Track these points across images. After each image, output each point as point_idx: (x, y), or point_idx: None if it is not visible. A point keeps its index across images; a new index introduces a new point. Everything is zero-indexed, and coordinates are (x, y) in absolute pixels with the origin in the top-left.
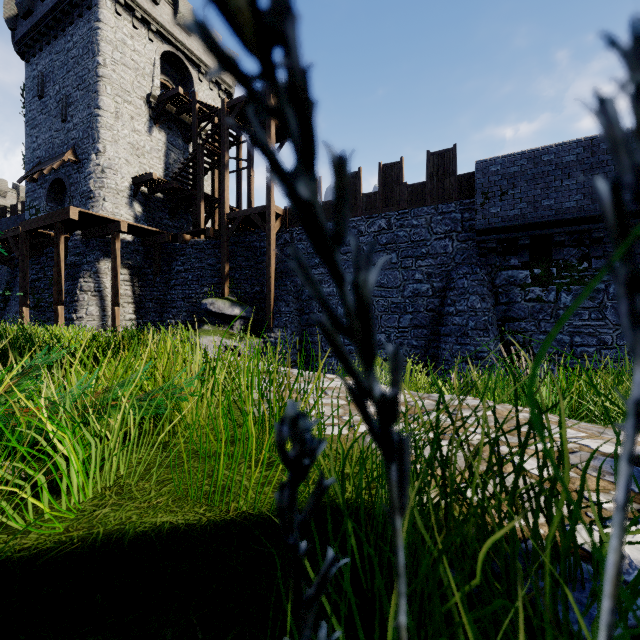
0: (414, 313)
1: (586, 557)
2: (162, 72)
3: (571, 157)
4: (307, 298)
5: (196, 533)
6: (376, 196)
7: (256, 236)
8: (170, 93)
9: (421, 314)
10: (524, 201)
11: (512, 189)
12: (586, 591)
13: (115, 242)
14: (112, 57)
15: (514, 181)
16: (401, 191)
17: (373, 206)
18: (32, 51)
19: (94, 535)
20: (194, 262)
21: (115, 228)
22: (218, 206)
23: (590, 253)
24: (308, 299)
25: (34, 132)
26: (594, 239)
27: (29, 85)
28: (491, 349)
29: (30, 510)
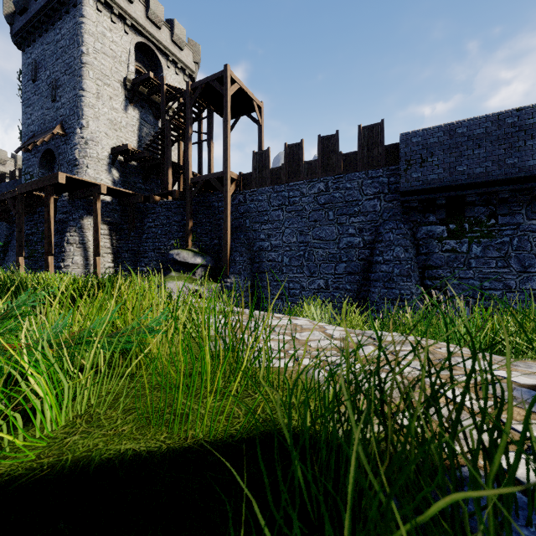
0: (348, 262)
1: (516, 484)
2: (136, 60)
3: (481, 130)
4: (258, 249)
5: (156, 460)
6: (316, 163)
7: (215, 197)
8: (143, 77)
9: (354, 263)
10: (441, 167)
11: (431, 157)
12: (520, 519)
13: (96, 202)
14: (94, 47)
15: (432, 150)
16: (337, 159)
17: (313, 172)
18: (27, 42)
19: (63, 462)
20: (163, 219)
21: (96, 190)
22: (183, 172)
23: (497, 211)
24: (258, 250)
25: (29, 110)
26: (500, 199)
27: (24, 71)
28: (413, 292)
29: (6, 438)
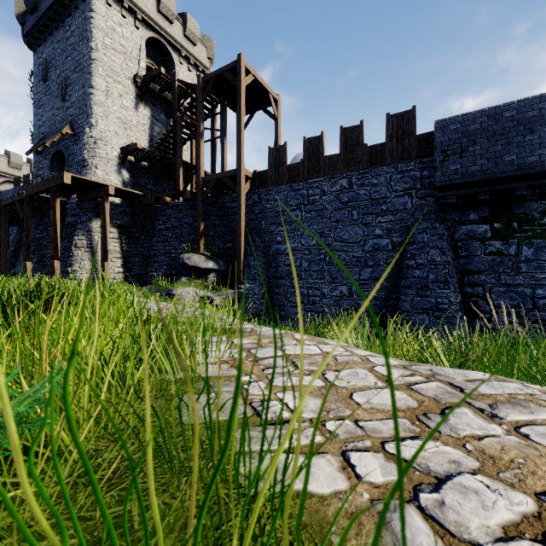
0: (374, 266)
1: None
2: (147, 56)
3: (534, 112)
4: (274, 253)
5: None
6: (338, 158)
7: (228, 197)
8: (153, 73)
9: (381, 267)
10: (484, 157)
11: (472, 146)
12: None
13: (104, 204)
14: (103, 42)
15: (474, 138)
16: (362, 152)
17: (335, 167)
18: (38, 42)
19: None
20: (173, 221)
21: (104, 191)
22: (195, 172)
23: None
24: (275, 254)
25: (40, 111)
26: None
27: (36, 71)
28: (452, 301)
29: None
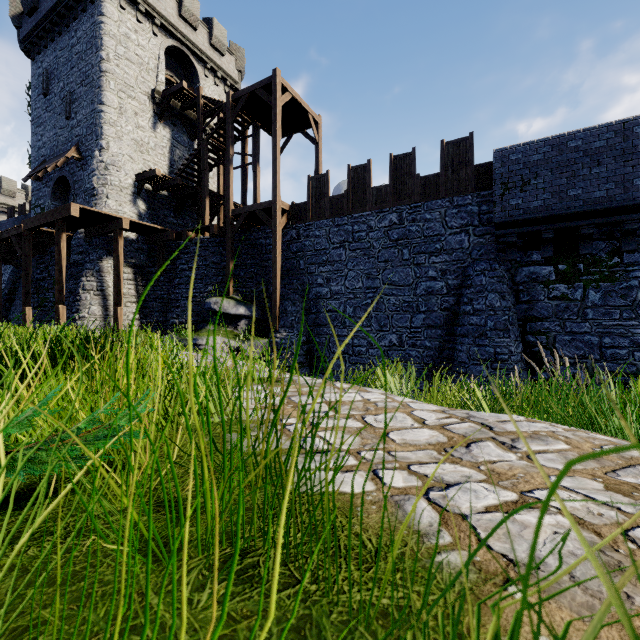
0: (427, 312)
1: None
2: (167, 68)
3: (601, 142)
4: (314, 297)
5: None
6: (387, 189)
7: (262, 233)
8: (174, 88)
9: (435, 313)
10: (548, 191)
11: (535, 179)
12: None
13: (117, 240)
14: (115, 52)
15: (537, 170)
16: (413, 183)
17: (383, 200)
18: (37, 49)
19: None
20: (198, 260)
21: (117, 225)
22: (223, 203)
23: (622, 247)
24: (315, 298)
25: (39, 130)
26: (626, 231)
27: (34, 83)
28: (512, 351)
29: None
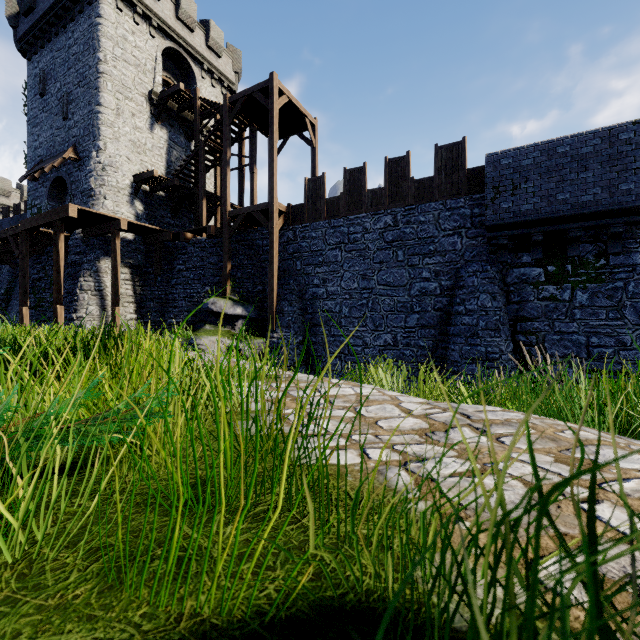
0: (421, 312)
1: None
2: (164, 69)
3: (588, 148)
4: (311, 297)
5: None
6: (382, 192)
7: (258, 234)
8: (172, 89)
9: (428, 313)
10: (537, 195)
11: (525, 183)
12: None
13: (115, 240)
14: (113, 53)
15: (527, 174)
16: (408, 186)
17: (379, 202)
18: (34, 49)
19: None
20: (196, 261)
21: (115, 226)
22: (220, 204)
23: (608, 249)
24: (312, 298)
25: (36, 130)
26: (612, 234)
27: (31, 83)
28: (503, 350)
29: None
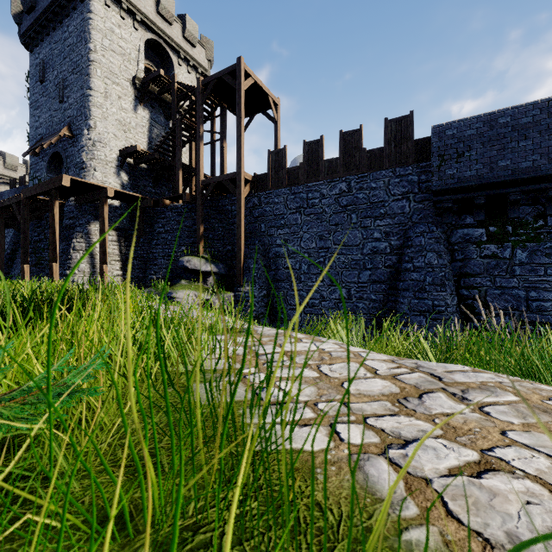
0: (373, 269)
1: None
2: (146, 58)
3: (527, 119)
4: (274, 256)
5: None
6: (337, 161)
7: (228, 200)
8: (152, 75)
9: (379, 270)
10: (480, 162)
11: (468, 151)
12: None
13: (103, 206)
14: (102, 44)
15: (470, 143)
16: (360, 156)
17: (334, 171)
18: (35, 42)
19: None
20: (173, 224)
21: (103, 194)
22: (194, 174)
23: (546, 211)
24: (274, 257)
25: (37, 112)
26: (550, 197)
27: (33, 72)
28: (448, 303)
29: None
